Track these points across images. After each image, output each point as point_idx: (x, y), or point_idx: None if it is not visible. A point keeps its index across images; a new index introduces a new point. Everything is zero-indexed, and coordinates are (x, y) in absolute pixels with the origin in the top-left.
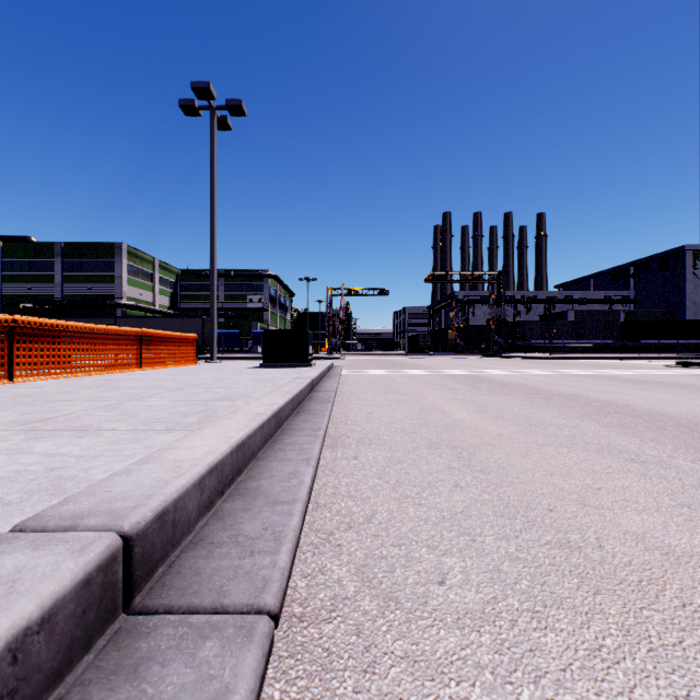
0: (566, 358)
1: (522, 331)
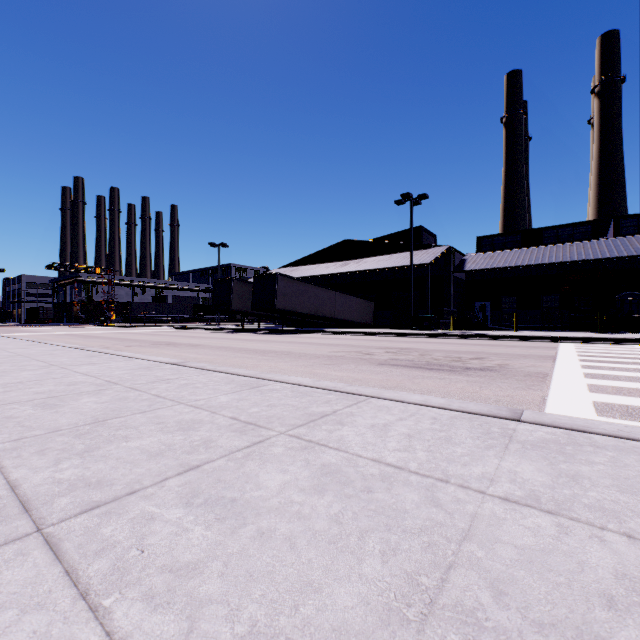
0: (147, 326)
1: (132, 309)
